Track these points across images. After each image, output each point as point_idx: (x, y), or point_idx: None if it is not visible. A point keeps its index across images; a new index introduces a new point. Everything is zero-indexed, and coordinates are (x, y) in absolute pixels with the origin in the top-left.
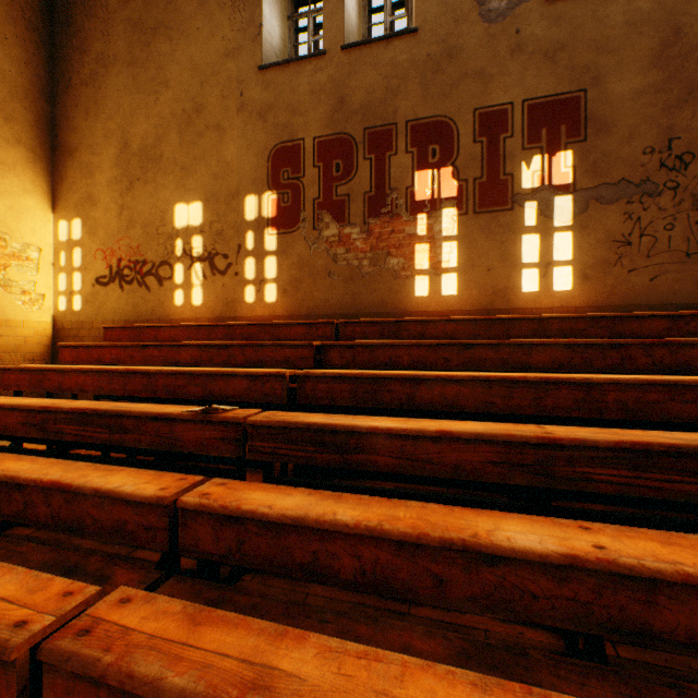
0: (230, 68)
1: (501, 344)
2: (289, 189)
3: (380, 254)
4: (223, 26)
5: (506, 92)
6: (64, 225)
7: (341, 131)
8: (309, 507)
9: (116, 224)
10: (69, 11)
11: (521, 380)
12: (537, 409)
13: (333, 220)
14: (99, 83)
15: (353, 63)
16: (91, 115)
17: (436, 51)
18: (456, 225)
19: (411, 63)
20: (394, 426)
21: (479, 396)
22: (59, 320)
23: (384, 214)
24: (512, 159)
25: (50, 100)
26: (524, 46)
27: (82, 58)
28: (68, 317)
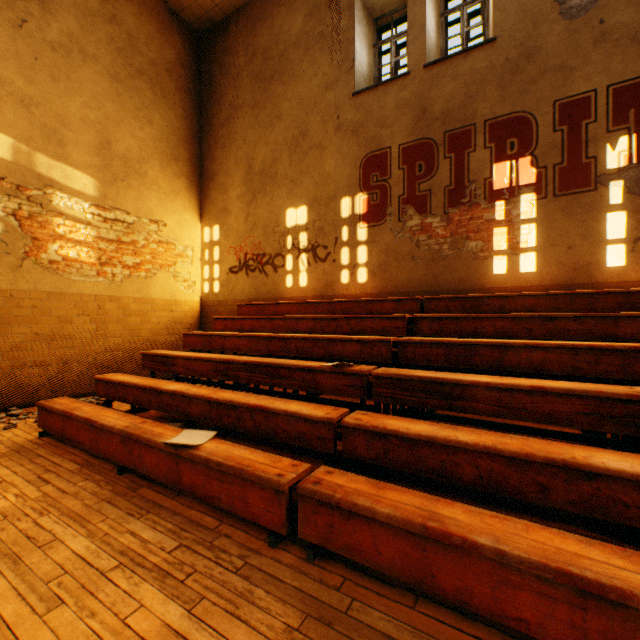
0: (329, 98)
1: (585, 316)
2: (377, 189)
3: (459, 239)
4: (323, 66)
5: (588, 80)
6: (208, 230)
7: (423, 136)
8: (435, 431)
9: (243, 227)
10: (211, 74)
11: (608, 348)
12: (625, 374)
13: (415, 213)
14: (231, 124)
15: (434, 78)
16: (225, 148)
17: (514, 55)
18: (534, 208)
19: (489, 69)
20: (492, 381)
21: (565, 361)
22: (204, 299)
23: (463, 204)
24: (594, 143)
25: (199, 141)
26: (608, 34)
27: (219, 107)
28: (210, 297)
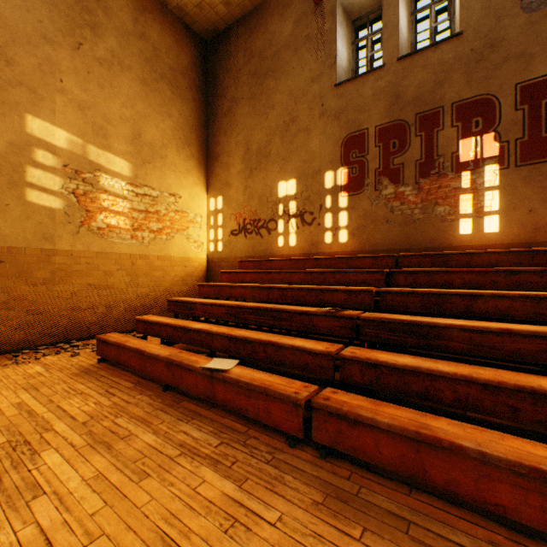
0: (314, 89)
1: (545, 270)
2: (356, 164)
3: (428, 204)
4: (309, 63)
5: None
6: (213, 201)
7: (397, 119)
8: (418, 363)
9: (242, 197)
10: (215, 74)
11: None
12: None
13: (390, 183)
14: (232, 113)
15: (406, 68)
16: (227, 133)
17: (479, 45)
18: (497, 177)
19: (456, 59)
20: (464, 324)
21: (528, 308)
22: (210, 257)
23: (432, 174)
24: None
25: (205, 129)
26: None
27: (222, 100)
28: (215, 255)
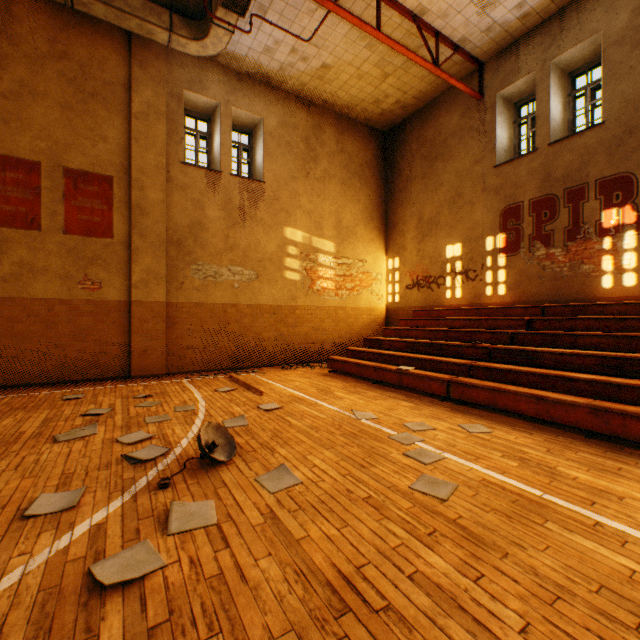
0: (477, 169)
1: None
2: (512, 231)
3: (574, 264)
4: (472, 148)
5: None
6: (390, 261)
7: (547, 193)
8: (513, 367)
9: (415, 258)
10: (392, 158)
11: (634, 336)
12: None
13: (541, 246)
14: (407, 190)
15: (556, 152)
16: (403, 206)
17: (618, 132)
18: (635, 241)
19: (598, 144)
20: (552, 350)
21: (610, 343)
22: (388, 306)
23: (578, 239)
24: None
25: (384, 203)
26: None
27: (399, 180)
28: (392, 305)
